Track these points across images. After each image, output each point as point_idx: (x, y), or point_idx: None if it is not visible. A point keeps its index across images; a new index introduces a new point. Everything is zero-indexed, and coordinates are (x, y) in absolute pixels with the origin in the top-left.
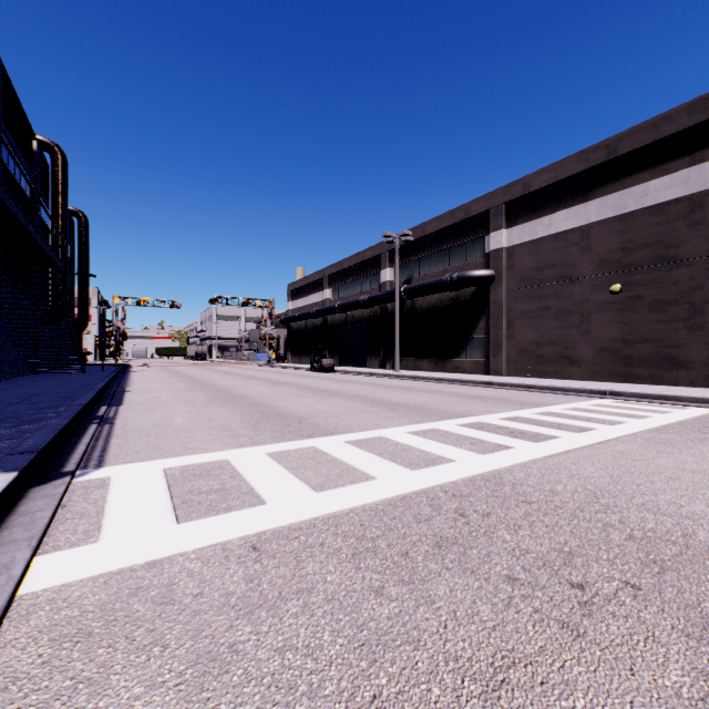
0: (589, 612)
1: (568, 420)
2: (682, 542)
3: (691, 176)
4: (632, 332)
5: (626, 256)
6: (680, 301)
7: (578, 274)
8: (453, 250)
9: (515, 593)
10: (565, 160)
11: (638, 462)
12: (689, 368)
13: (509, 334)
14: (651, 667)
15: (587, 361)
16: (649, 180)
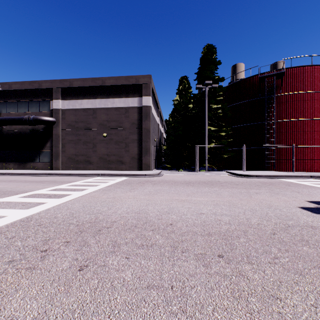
0: (44, 258)
1: (80, 187)
2: (94, 221)
3: (126, 101)
4: (110, 152)
5: (108, 123)
6: (123, 142)
7: (92, 127)
8: (31, 103)
9: (10, 266)
10: (87, 79)
11: (96, 198)
12: (125, 164)
13: (63, 150)
14: (58, 266)
15: (96, 162)
16: (115, 98)
